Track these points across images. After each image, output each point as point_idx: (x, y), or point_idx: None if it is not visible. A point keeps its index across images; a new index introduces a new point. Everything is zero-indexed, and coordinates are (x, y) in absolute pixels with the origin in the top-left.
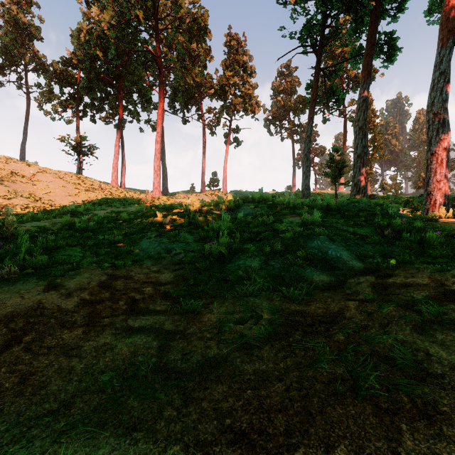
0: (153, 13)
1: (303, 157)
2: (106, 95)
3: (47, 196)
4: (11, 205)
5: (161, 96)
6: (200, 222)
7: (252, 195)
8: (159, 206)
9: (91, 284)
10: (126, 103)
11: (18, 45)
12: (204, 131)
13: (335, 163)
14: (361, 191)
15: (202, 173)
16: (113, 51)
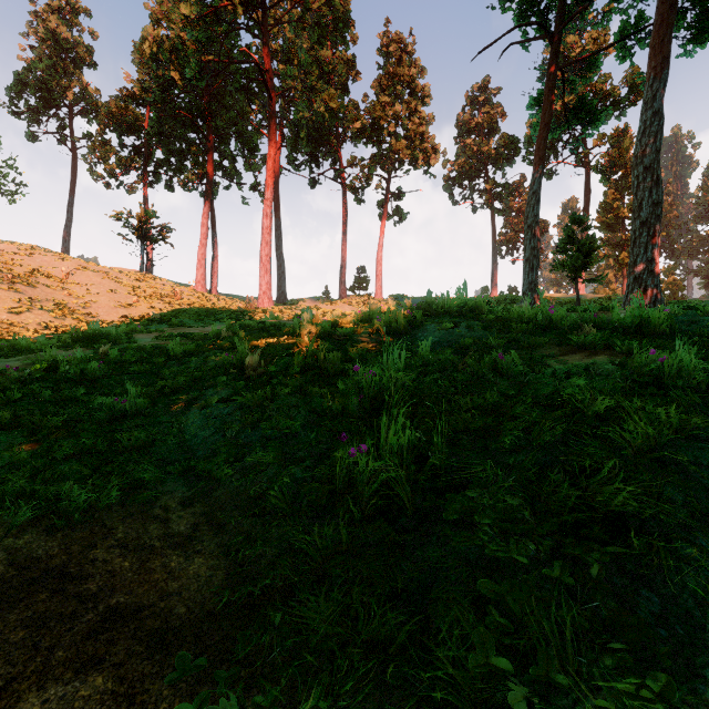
0: None
1: (526, 231)
2: (189, 145)
3: (84, 308)
4: (19, 324)
5: (271, 137)
6: (329, 363)
7: (442, 300)
8: (254, 325)
9: None
10: (220, 157)
11: (59, 75)
12: (344, 197)
13: (575, 244)
14: (649, 292)
15: (341, 268)
16: (193, 65)
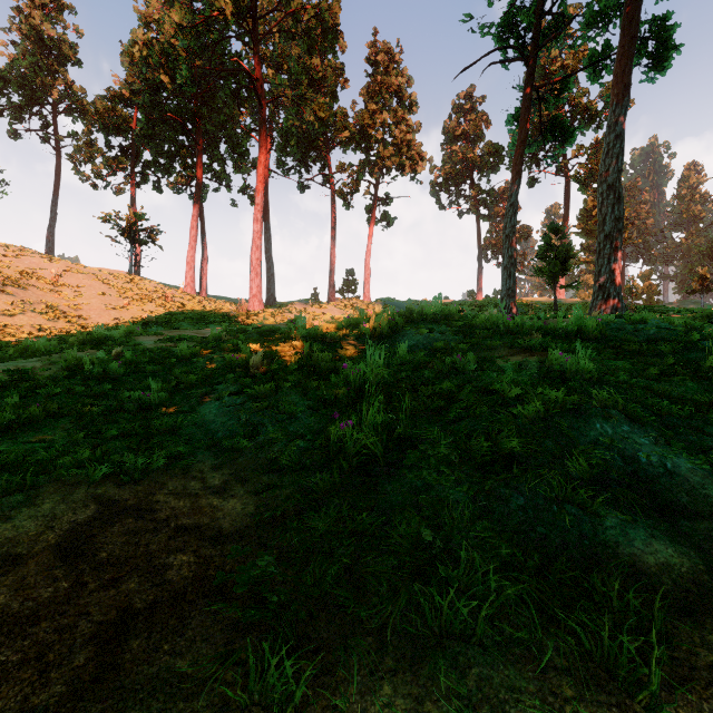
0: (249, 8)
1: (504, 241)
2: (178, 147)
3: (76, 310)
4: (13, 326)
5: (262, 144)
6: (322, 363)
7: (421, 307)
8: (251, 329)
9: (40, 541)
10: (209, 160)
11: (43, 72)
12: (333, 202)
13: (553, 251)
14: (612, 299)
15: (330, 271)
16: (184, 72)
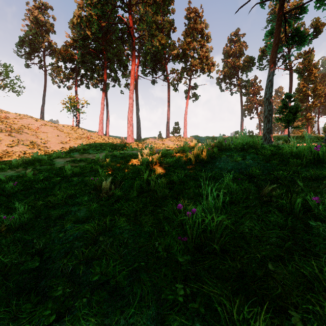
0: None
1: (265, 101)
2: (95, 66)
3: (44, 144)
4: (11, 152)
5: (133, 59)
6: (158, 188)
7: (229, 140)
8: (118, 154)
9: None
10: (110, 71)
11: (38, 37)
12: (168, 88)
13: (287, 108)
14: None
15: (167, 123)
16: (95, 26)
